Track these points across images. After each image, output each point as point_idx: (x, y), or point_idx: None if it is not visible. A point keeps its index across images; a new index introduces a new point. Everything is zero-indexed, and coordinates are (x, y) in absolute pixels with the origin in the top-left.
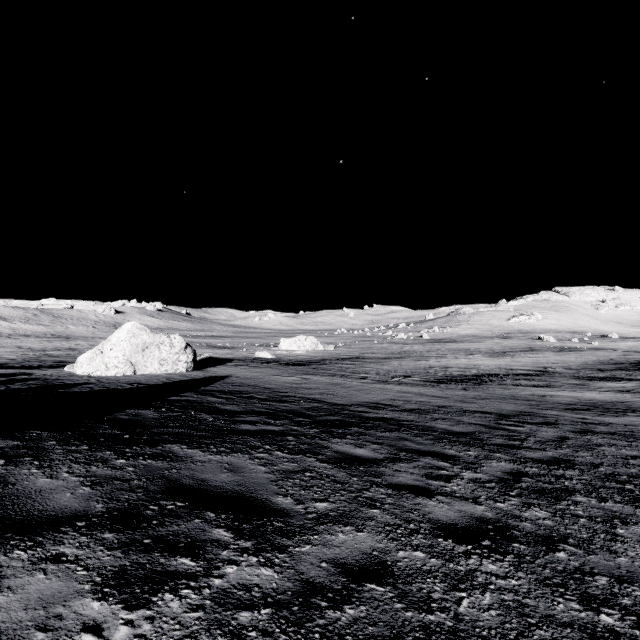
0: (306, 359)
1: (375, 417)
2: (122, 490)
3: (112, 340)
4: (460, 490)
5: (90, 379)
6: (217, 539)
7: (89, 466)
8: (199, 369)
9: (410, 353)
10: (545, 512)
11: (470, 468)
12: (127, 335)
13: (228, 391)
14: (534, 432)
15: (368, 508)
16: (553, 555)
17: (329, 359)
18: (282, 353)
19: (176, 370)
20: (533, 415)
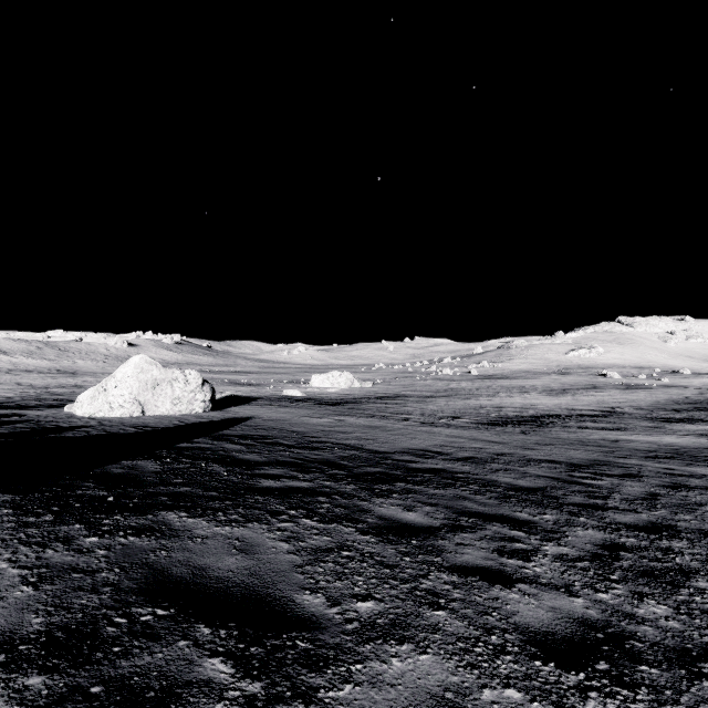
0: (340, 398)
1: (424, 468)
2: (80, 590)
3: (117, 376)
4: (545, 573)
5: (90, 421)
6: (208, 679)
7: (43, 549)
8: (218, 409)
9: (458, 391)
10: (665, 607)
11: (551, 539)
12: (134, 370)
13: (249, 436)
14: (617, 487)
15: (430, 609)
16: (701, 686)
17: (366, 398)
18: (313, 391)
19: (192, 410)
20: (610, 465)
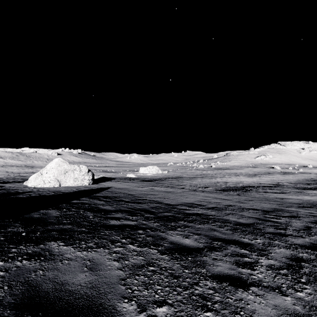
0: (153, 178)
1: (192, 213)
2: None
3: (47, 168)
4: (264, 278)
5: (34, 189)
6: None
7: None
8: (96, 183)
9: (206, 175)
10: None
11: (263, 255)
12: (55, 165)
13: (108, 196)
14: (289, 223)
15: (202, 311)
16: None
17: (164, 178)
18: (140, 175)
19: (83, 184)
20: (282, 211)
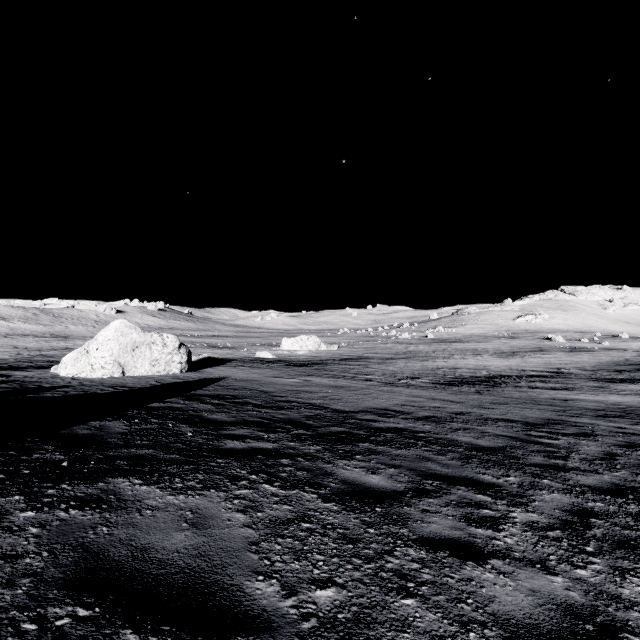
0: (308, 359)
1: (386, 427)
2: None
3: (98, 339)
4: (517, 545)
5: (72, 381)
6: None
7: None
8: (195, 370)
9: (416, 353)
10: None
11: (518, 504)
12: (115, 334)
13: (220, 395)
14: (574, 446)
15: (397, 596)
16: None
17: (332, 359)
18: (284, 353)
19: (169, 371)
20: (564, 424)
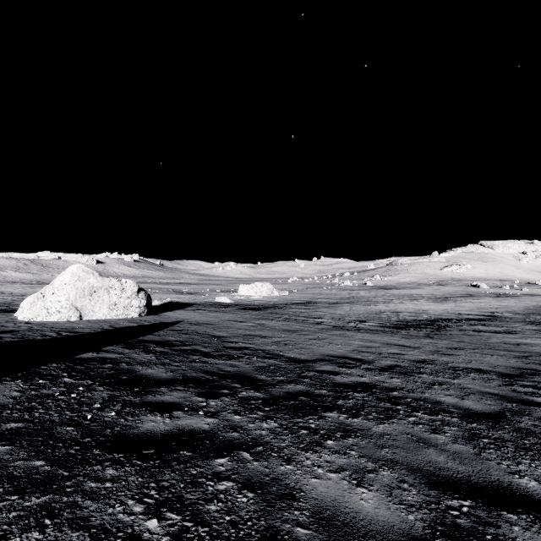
0: (262, 304)
1: (351, 383)
2: None
3: (55, 283)
4: None
5: (23, 326)
6: None
7: None
8: (154, 314)
9: (358, 298)
10: None
11: None
12: (71, 278)
13: (168, 342)
14: None
15: None
16: None
17: (284, 304)
18: (240, 298)
19: (128, 315)
20: (540, 374)
